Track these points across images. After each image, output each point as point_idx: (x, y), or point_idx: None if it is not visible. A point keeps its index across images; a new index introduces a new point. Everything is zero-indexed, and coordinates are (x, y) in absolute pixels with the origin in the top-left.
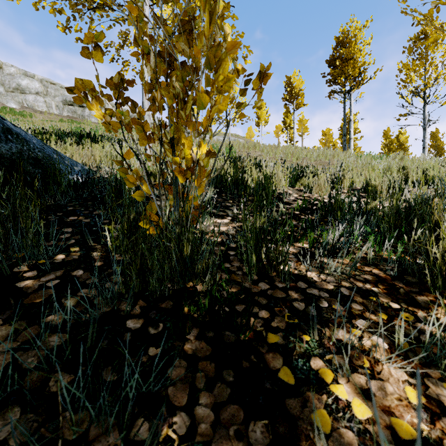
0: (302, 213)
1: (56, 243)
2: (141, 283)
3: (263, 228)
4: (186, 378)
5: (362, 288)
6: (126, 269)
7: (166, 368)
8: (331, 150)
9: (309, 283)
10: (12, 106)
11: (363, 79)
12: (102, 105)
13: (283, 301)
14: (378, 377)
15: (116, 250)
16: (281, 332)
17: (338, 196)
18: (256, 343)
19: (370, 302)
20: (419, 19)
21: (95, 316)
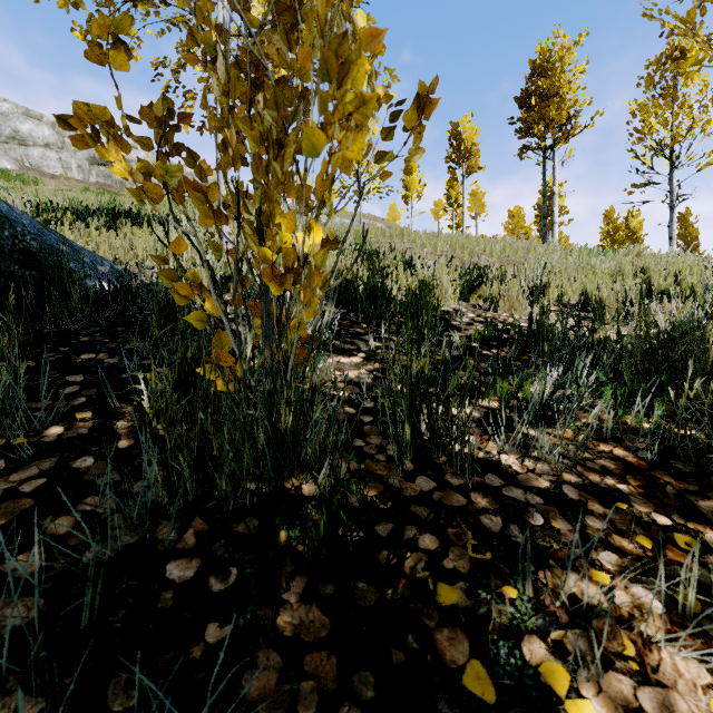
0: (484, 346)
1: (50, 404)
2: (201, 482)
3: (423, 376)
4: (279, 695)
5: (599, 485)
6: (170, 459)
7: (238, 674)
8: (524, 240)
9: (506, 478)
10: (4, 165)
11: (574, 128)
12: (128, 153)
13: (462, 514)
14: (654, 679)
15: (158, 417)
16: (463, 580)
17: (545, 318)
18: (417, 608)
19: (618, 514)
20: (673, 25)
21: (106, 556)
